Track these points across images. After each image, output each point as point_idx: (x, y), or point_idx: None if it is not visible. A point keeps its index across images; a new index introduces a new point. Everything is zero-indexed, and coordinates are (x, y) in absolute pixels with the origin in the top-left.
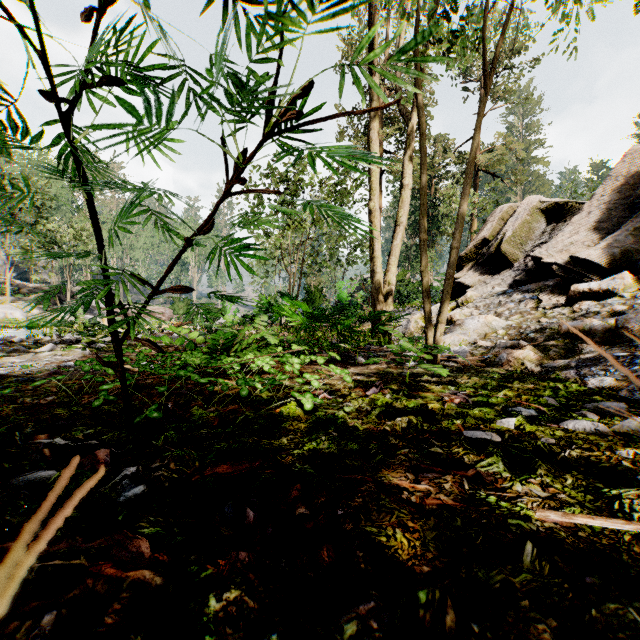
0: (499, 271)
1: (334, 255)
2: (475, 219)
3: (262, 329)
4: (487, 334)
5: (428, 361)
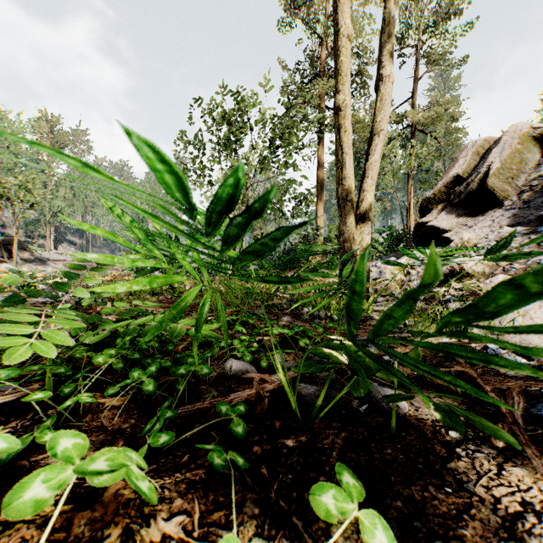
0: (481, 212)
1: (279, 209)
2: (412, 176)
3: (87, 297)
4: None
5: None
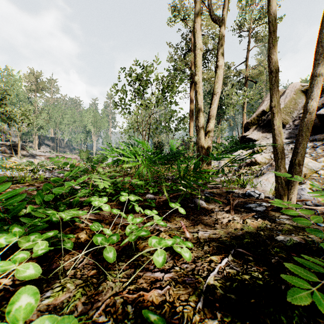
0: None
1: (168, 126)
2: (245, 107)
3: (100, 171)
4: (306, 174)
5: (282, 208)
